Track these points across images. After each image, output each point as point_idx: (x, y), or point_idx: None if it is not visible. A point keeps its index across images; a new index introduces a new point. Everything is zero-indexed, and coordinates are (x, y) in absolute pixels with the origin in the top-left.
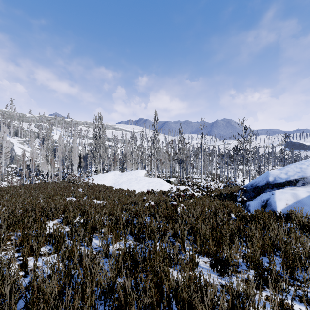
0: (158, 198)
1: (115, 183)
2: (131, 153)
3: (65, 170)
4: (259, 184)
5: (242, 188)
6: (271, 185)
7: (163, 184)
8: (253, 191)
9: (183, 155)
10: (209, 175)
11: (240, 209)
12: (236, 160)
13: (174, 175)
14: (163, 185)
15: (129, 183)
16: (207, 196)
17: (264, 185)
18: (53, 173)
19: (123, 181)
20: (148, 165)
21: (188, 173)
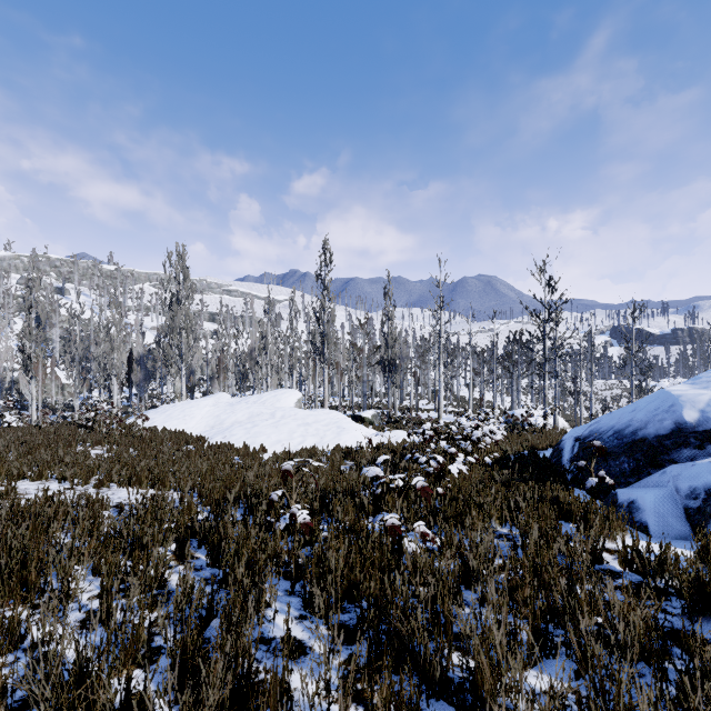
0: (330, 477)
1: (215, 426)
2: (264, 349)
3: (96, 393)
4: (649, 431)
5: (592, 445)
6: (696, 435)
7: (345, 429)
8: (629, 454)
9: (395, 353)
10: (453, 402)
11: (614, 526)
12: (518, 364)
13: (370, 401)
14: (346, 430)
15: (252, 427)
16: (476, 467)
17: (669, 435)
18: (60, 401)
19: (236, 421)
20: (309, 379)
21: (404, 396)
